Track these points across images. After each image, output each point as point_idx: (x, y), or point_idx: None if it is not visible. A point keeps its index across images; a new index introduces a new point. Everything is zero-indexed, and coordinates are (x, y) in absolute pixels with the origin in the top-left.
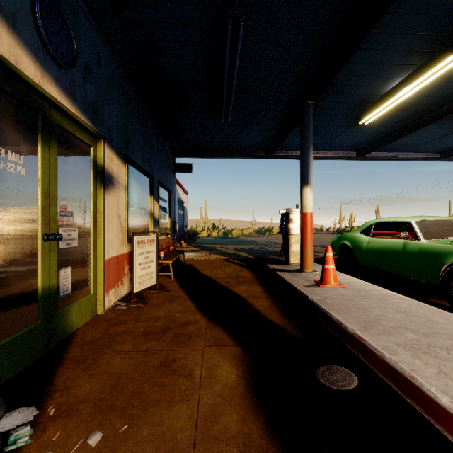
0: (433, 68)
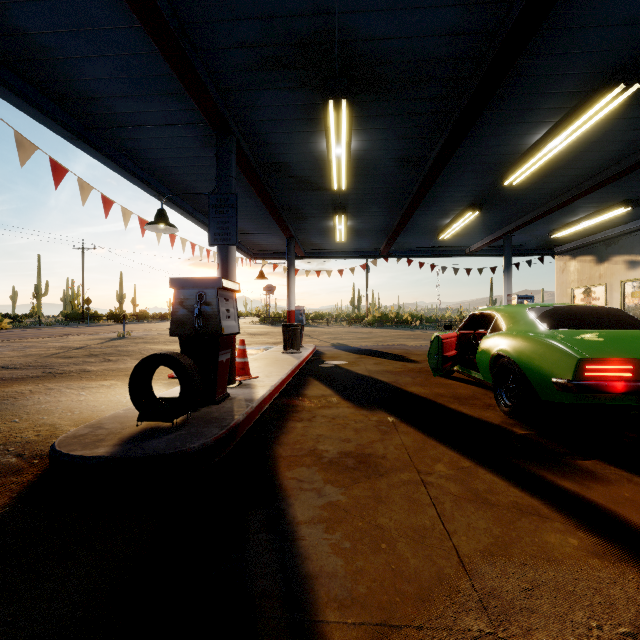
0: (535, 162)
